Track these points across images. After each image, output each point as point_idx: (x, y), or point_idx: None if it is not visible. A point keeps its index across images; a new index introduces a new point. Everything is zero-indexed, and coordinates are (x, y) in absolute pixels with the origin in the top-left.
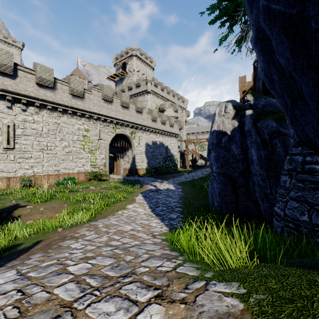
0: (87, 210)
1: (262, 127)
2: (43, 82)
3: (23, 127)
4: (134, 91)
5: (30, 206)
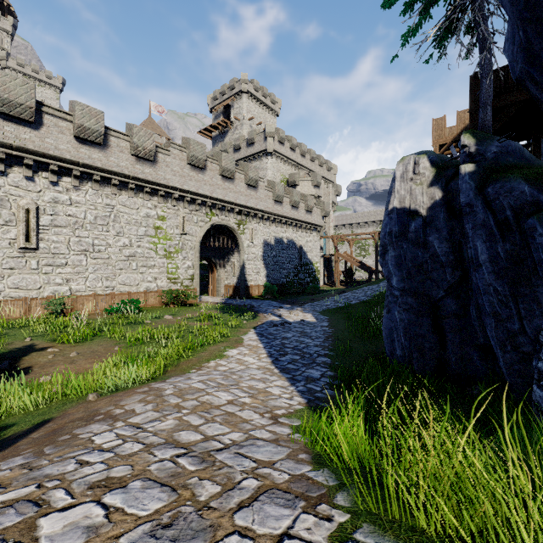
0: (153, 358)
1: (499, 196)
2: (85, 134)
3: (52, 213)
4: (244, 152)
5: (53, 349)
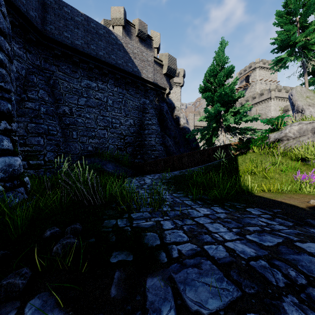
0: None
1: None
2: None
3: None
4: (257, 100)
5: None
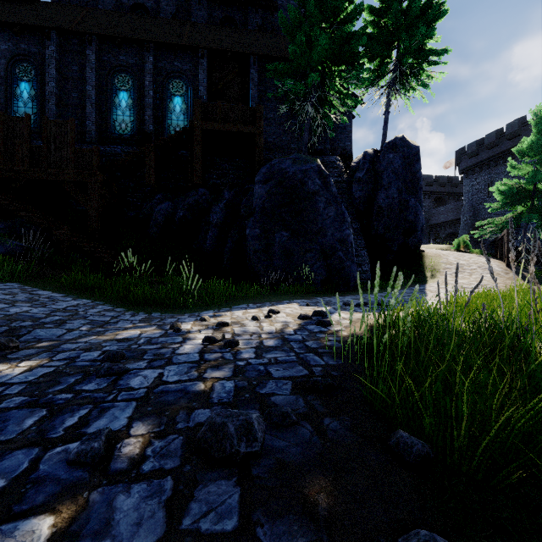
0: None
1: None
2: None
3: None
4: None
5: None
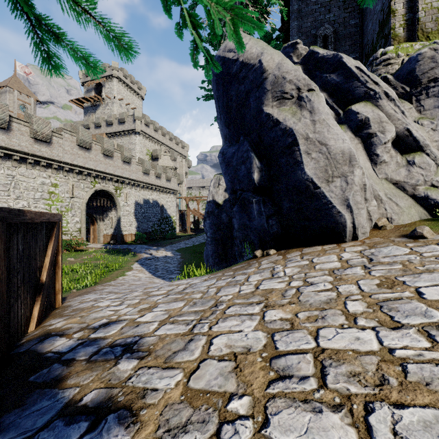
0: (83, 279)
1: None
2: None
3: None
4: (116, 128)
5: None
